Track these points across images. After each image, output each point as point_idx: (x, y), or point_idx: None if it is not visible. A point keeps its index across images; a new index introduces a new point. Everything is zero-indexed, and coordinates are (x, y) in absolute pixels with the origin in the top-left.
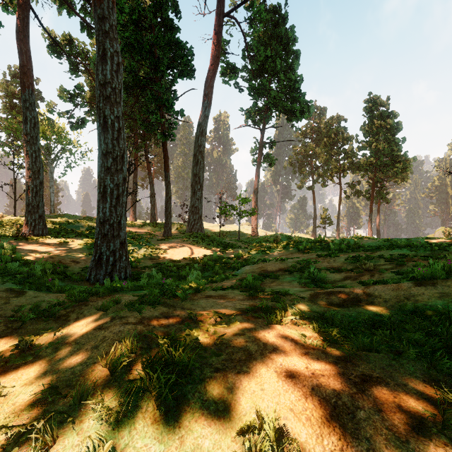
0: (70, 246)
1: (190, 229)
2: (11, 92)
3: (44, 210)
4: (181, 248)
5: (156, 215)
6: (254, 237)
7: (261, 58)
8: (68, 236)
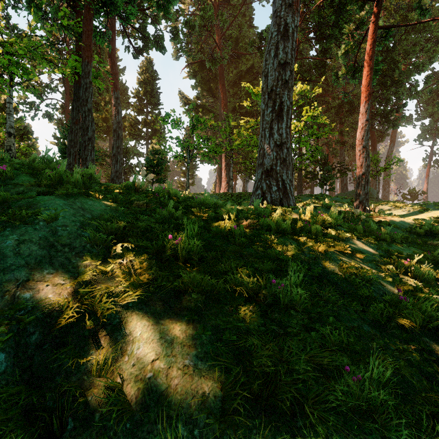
0: None
1: None
2: None
3: None
4: None
5: None
6: None
7: (429, 111)
8: None
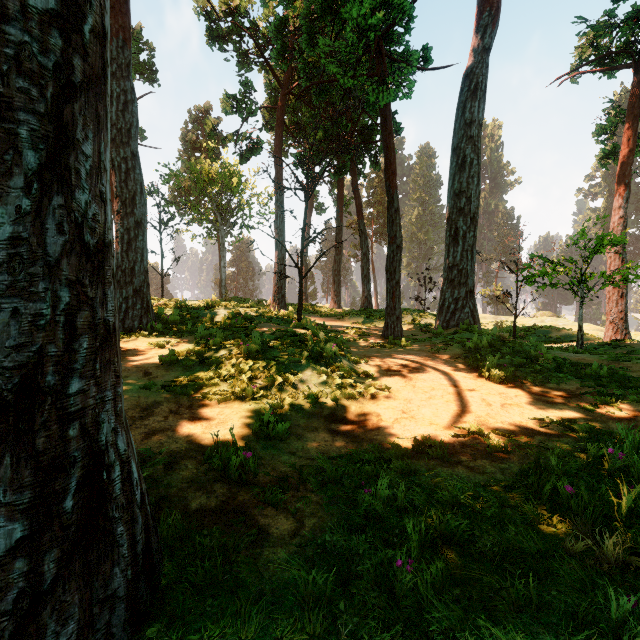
0: (156, 358)
1: (444, 322)
2: (191, 143)
3: (145, 278)
4: (435, 377)
5: (376, 301)
6: (626, 344)
7: None
8: (185, 333)
